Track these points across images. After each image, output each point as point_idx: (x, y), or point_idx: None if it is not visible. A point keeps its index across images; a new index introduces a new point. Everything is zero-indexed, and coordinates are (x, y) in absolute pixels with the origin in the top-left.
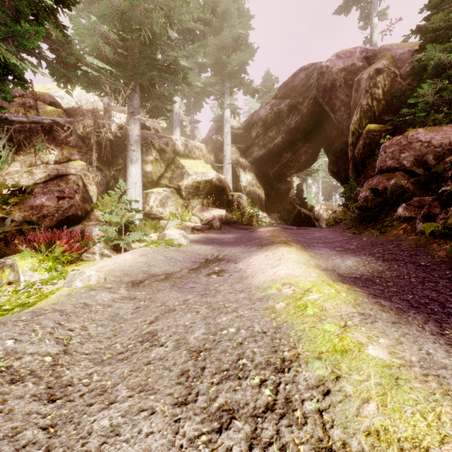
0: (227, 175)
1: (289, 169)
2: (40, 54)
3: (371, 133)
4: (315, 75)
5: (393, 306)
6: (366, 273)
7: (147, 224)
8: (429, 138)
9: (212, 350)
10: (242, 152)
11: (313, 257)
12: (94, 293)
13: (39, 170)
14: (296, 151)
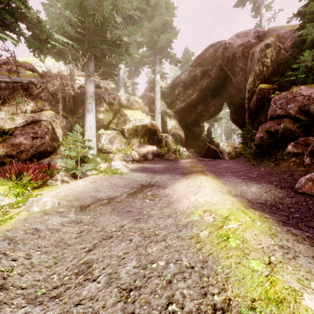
0: (158, 121)
1: (201, 117)
2: (19, 31)
3: (262, 91)
4: (221, 50)
5: (303, 234)
6: (269, 199)
7: (100, 157)
8: (309, 93)
9: (141, 289)
10: (168, 105)
11: (224, 184)
12: (47, 217)
13: (19, 117)
14: (207, 104)
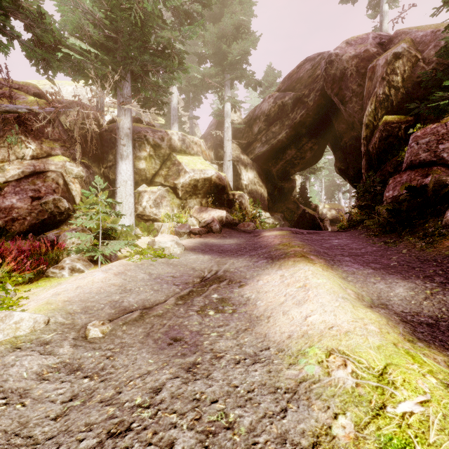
0: (228, 173)
1: (293, 166)
2: (9, 30)
3: (389, 125)
4: (323, 65)
5: None
6: (439, 314)
7: (141, 227)
8: None
9: None
10: (243, 148)
11: (345, 279)
12: (13, 358)
13: (12, 166)
14: (301, 147)
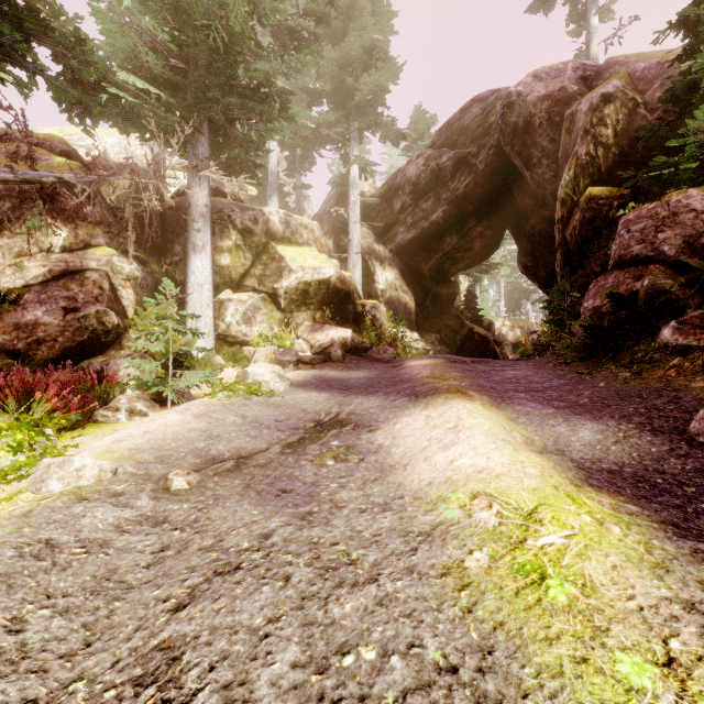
0: (355, 272)
1: (454, 262)
2: (32, 63)
3: (595, 202)
4: (498, 109)
5: None
6: (627, 460)
7: (223, 353)
8: None
9: None
10: (379, 234)
11: (515, 421)
12: (82, 509)
13: (35, 263)
14: (466, 233)
